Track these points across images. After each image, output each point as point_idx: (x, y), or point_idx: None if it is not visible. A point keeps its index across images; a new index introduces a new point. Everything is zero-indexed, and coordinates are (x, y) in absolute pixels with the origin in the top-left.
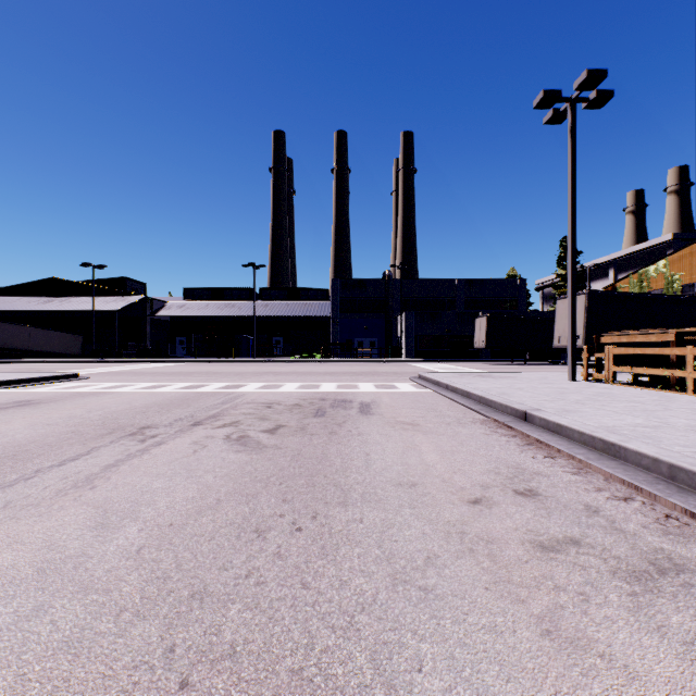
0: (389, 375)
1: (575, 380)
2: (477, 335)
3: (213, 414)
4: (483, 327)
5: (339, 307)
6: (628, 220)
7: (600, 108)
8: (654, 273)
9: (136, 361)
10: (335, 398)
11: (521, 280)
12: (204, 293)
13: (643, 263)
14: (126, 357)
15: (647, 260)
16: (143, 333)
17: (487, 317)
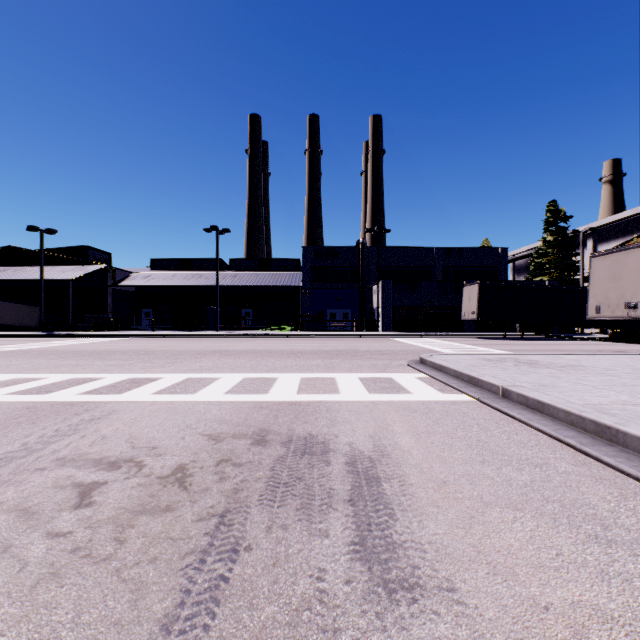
0: (376, 357)
1: None
2: (466, 305)
3: None
4: (474, 297)
5: (311, 276)
6: (604, 190)
7: None
8: None
9: (82, 335)
10: (289, 432)
11: (502, 248)
12: (173, 263)
13: (626, 232)
14: (82, 329)
15: (631, 228)
16: (104, 304)
17: (479, 284)
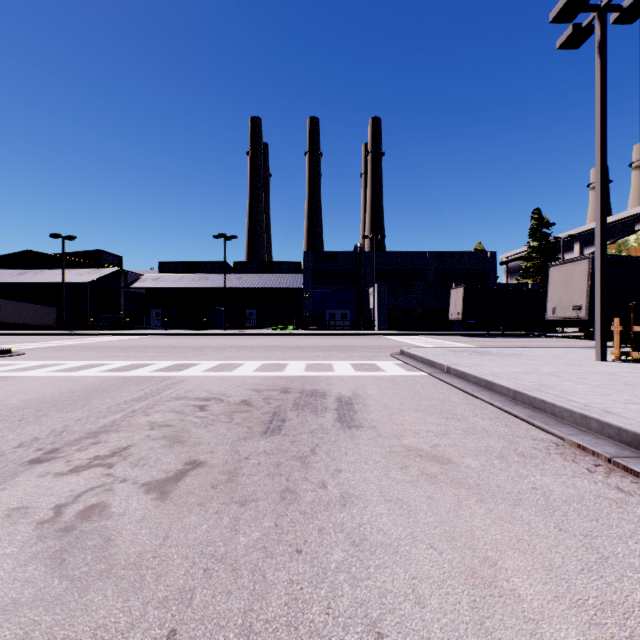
0: (366, 350)
1: (605, 359)
2: (453, 306)
3: (100, 427)
4: (459, 299)
5: (311, 279)
6: (592, 195)
7: (633, 21)
8: (634, 243)
9: (103, 333)
10: (302, 388)
11: (491, 252)
12: (180, 266)
13: (610, 237)
14: (98, 329)
15: (614, 233)
16: (117, 305)
17: (464, 287)
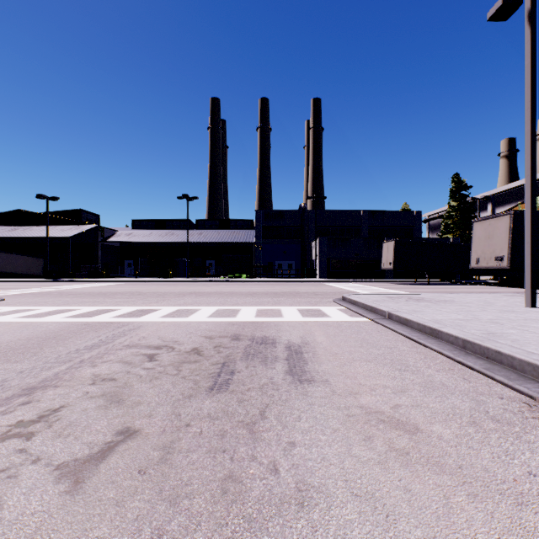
0: (311, 296)
1: (535, 306)
2: (385, 258)
3: (39, 382)
4: (390, 251)
5: (262, 234)
6: (502, 163)
7: None
8: None
9: (81, 281)
10: (252, 335)
11: (417, 211)
12: (149, 223)
13: (518, 198)
14: (78, 277)
15: (522, 195)
16: (95, 256)
17: (395, 241)
